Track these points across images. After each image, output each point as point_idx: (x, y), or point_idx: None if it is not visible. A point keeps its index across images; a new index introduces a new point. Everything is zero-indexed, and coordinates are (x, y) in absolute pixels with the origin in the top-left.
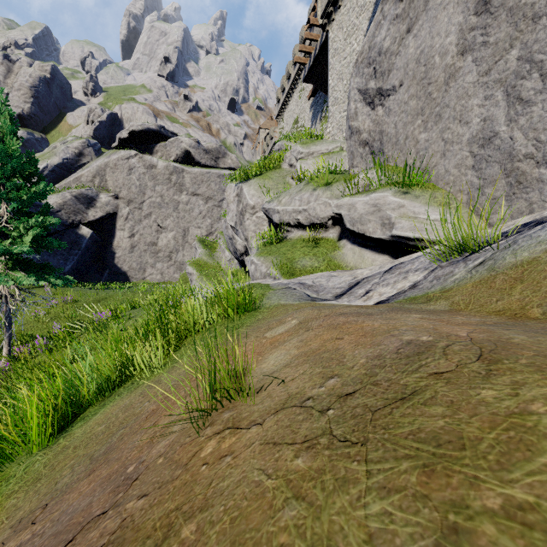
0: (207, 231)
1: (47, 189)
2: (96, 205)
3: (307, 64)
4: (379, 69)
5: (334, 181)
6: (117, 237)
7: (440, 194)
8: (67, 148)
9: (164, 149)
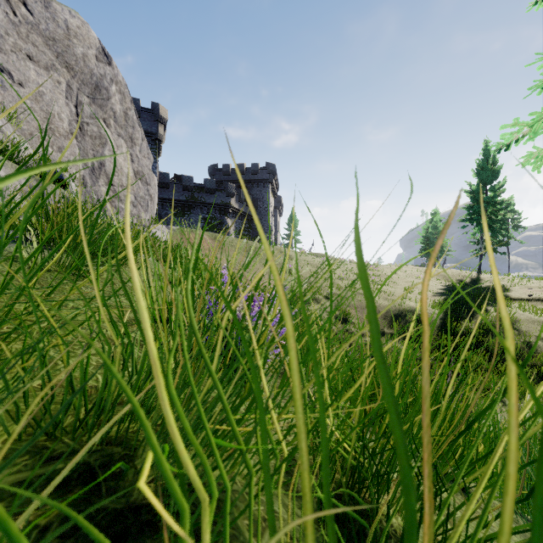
0: None
1: None
2: None
3: None
4: None
5: None
6: None
7: None
8: None
9: None
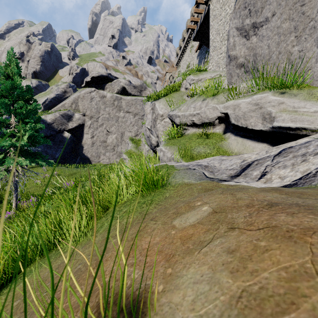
0: (135, 133)
1: (37, 107)
2: (72, 120)
3: (195, 29)
4: (254, 9)
5: (219, 92)
6: (84, 138)
7: (317, 91)
8: (58, 88)
9: (110, 87)
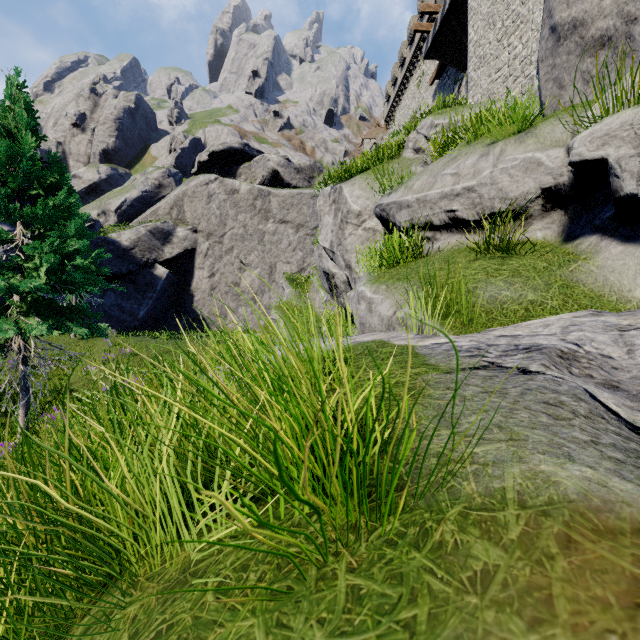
0: (298, 266)
1: (72, 202)
2: (172, 241)
3: (430, 32)
4: None
5: (537, 122)
6: (196, 277)
7: None
8: (146, 179)
9: (248, 171)
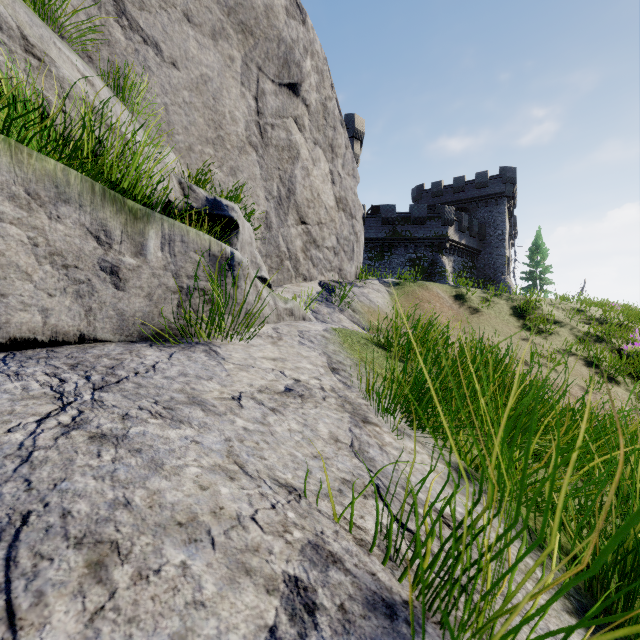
0: None
1: None
2: None
3: None
4: None
5: None
6: None
7: None
8: None
9: None
